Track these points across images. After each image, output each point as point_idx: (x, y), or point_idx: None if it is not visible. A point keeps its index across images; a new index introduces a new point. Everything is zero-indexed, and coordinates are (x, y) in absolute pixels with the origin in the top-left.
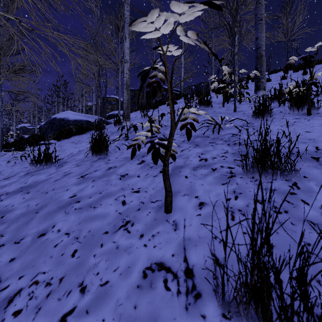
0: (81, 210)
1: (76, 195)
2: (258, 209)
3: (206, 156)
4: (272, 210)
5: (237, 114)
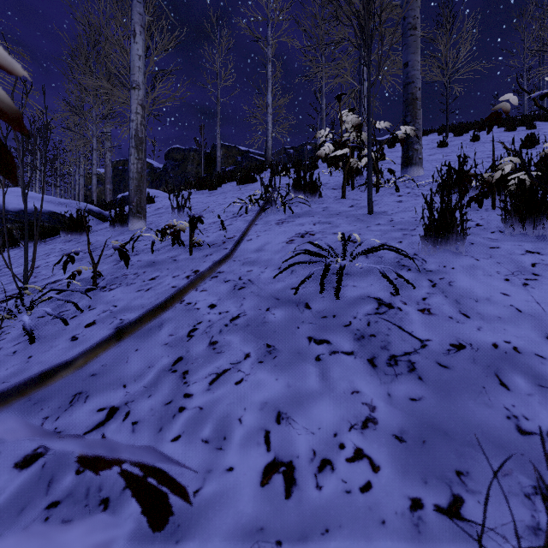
0: None
1: None
2: None
3: (291, 438)
4: None
5: (377, 222)
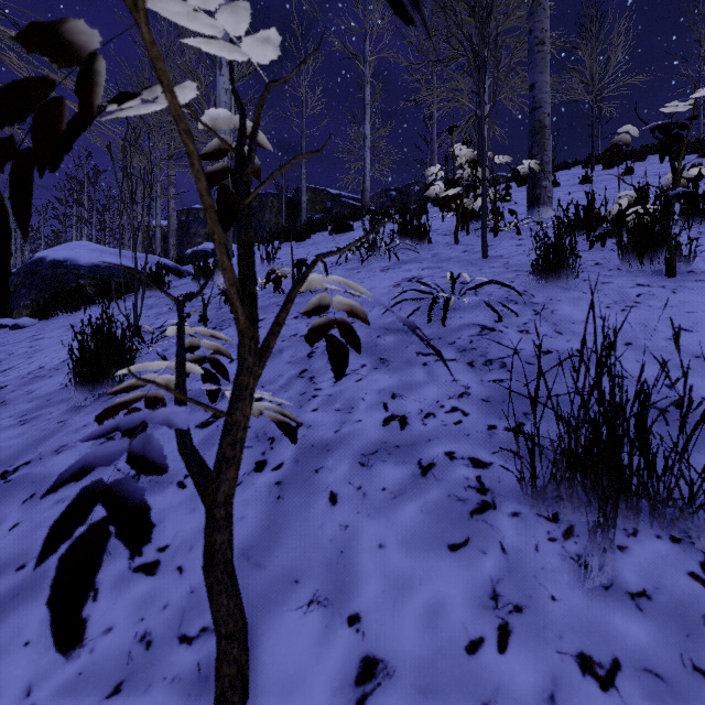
0: None
1: None
2: None
3: (404, 405)
4: None
5: (491, 265)
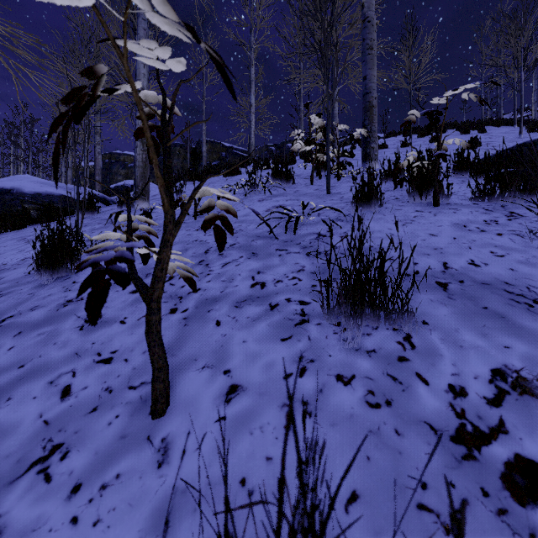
0: None
1: None
2: (340, 399)
3: (264, 277)
4: (364, 399)
5: (332, 198)
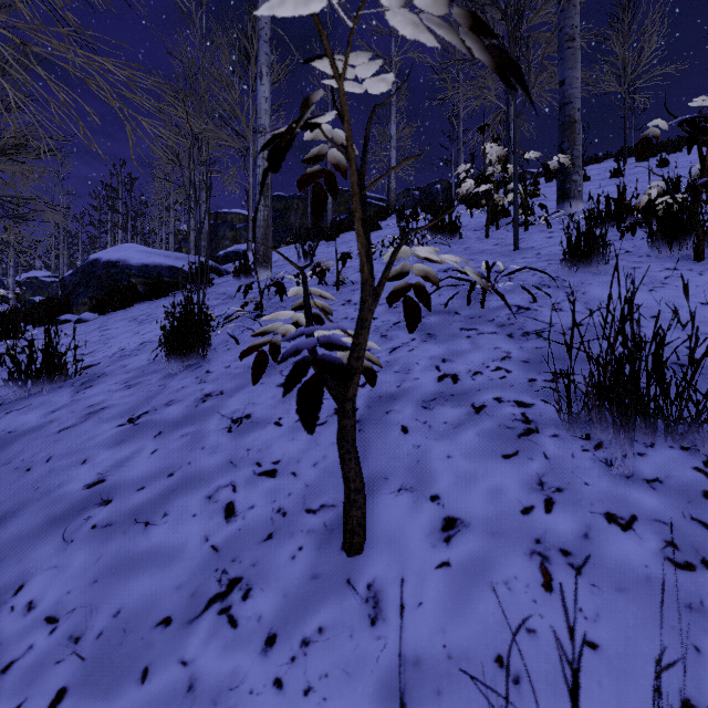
0: (109, 532)
1: (104, 479)
2: (621, 550)
3: (454, 366)
4: (663, 554)
5: (523, 256)
